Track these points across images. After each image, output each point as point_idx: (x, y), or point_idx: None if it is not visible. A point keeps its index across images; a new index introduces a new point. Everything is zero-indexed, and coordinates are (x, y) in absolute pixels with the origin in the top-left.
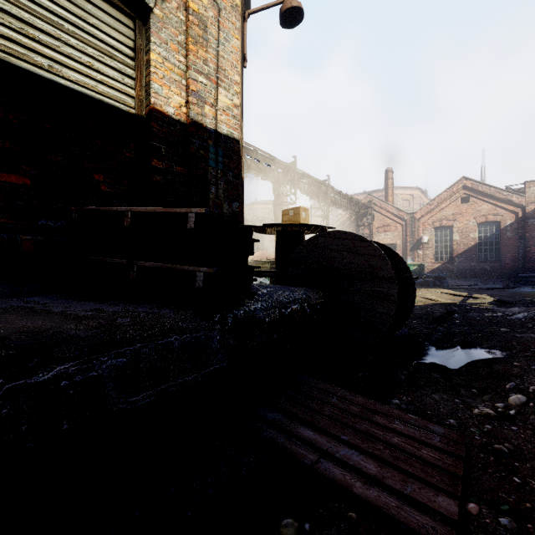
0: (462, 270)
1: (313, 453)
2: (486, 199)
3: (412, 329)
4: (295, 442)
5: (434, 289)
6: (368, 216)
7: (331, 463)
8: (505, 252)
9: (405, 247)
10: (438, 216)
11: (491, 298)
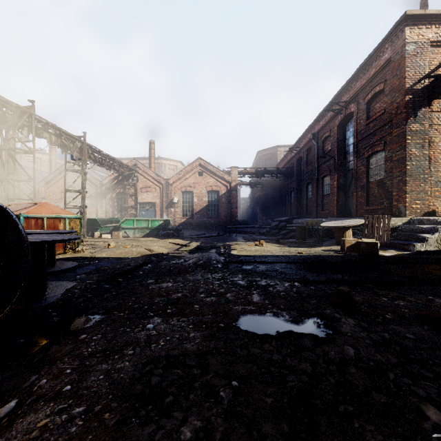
0: (199, 223)
1: None
2: (212, 175)
3: (65, 294)
4: None
5: (169, 240)
6: (133, 177)
7: None
8: (221, 212)
9: (162, 206)
10: (184, 183)
11: (195, 245)
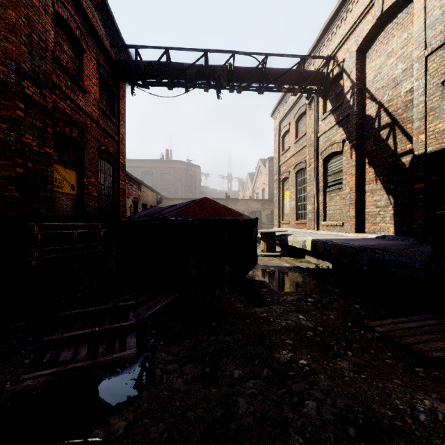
0: None
1: (414, 319)
2: None
3: None
4: (422, 318)
5: None
6: None
7: (406, 320)
8: None
9: None
10: None
11: None
